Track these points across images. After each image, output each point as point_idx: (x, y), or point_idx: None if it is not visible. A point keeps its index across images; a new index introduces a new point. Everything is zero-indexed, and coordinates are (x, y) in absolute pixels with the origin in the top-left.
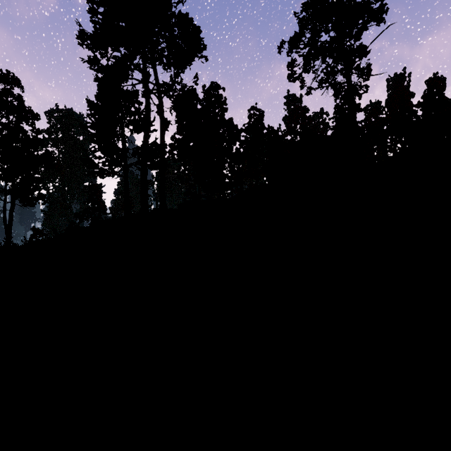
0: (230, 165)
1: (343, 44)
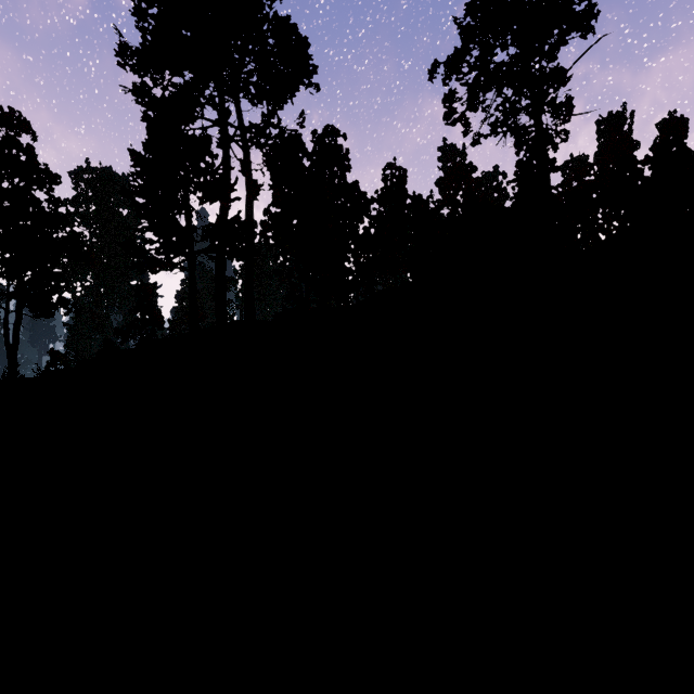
0: (354, 253)
1: (530, 66)
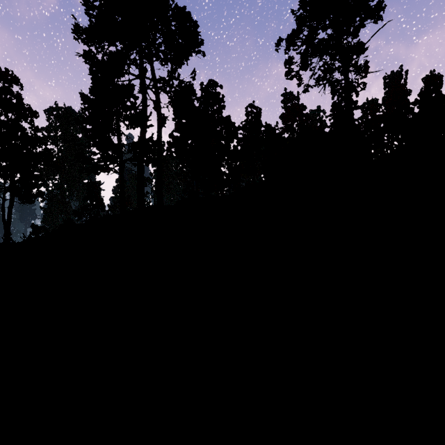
0: (227, 162)
1: (340, 41)
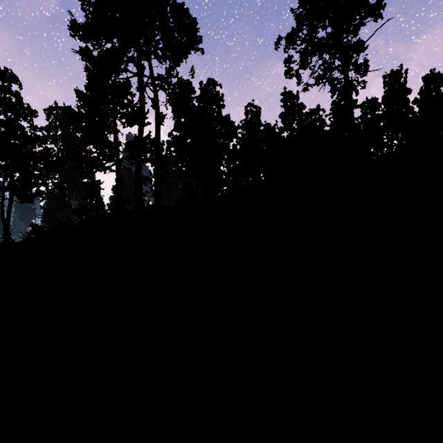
0: (227, 161)
1: (340, 39)
